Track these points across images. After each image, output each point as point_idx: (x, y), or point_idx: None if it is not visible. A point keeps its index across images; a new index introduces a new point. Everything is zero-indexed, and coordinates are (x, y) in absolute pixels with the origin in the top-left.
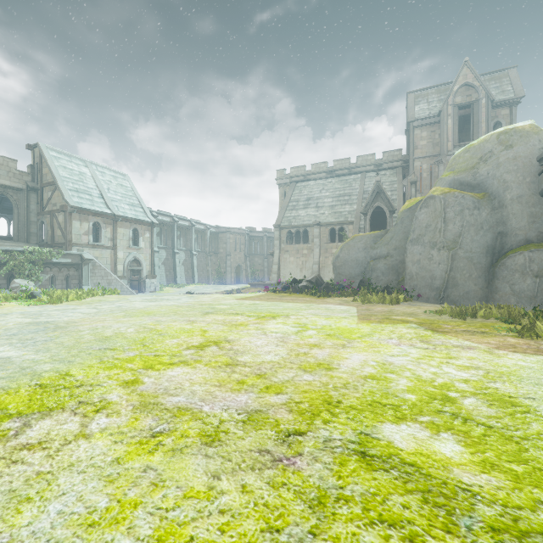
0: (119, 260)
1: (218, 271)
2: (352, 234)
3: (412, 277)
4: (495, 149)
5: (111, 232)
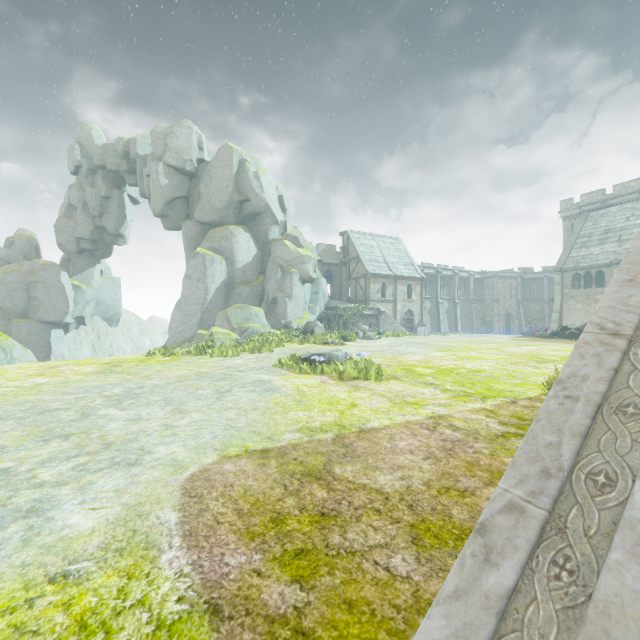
0: (397, 311)
1: (483, 320)
2: None
3: None
4: None
5: (392, 289)
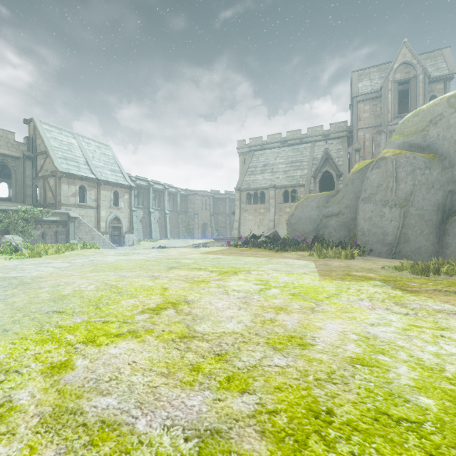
0: (102, 218)
1: (187, 228)
2: (303, 195)
3: (364, 233)
4: (446, 112)
5: (95, 194)
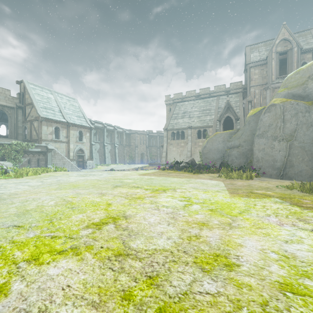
0: (70, 150)
1: (130, 156)
2: (211, 133)
3: (258, 160)
4: None
5: (66, 132)
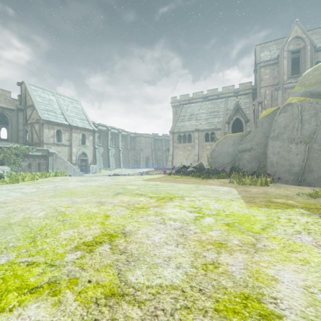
0: (73, 153)
1: (135, 160)
2: (220, 136)
3: (273, 164)
4: None
5: (68, 135)
